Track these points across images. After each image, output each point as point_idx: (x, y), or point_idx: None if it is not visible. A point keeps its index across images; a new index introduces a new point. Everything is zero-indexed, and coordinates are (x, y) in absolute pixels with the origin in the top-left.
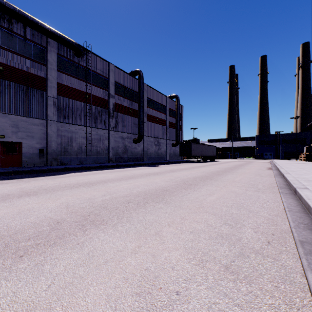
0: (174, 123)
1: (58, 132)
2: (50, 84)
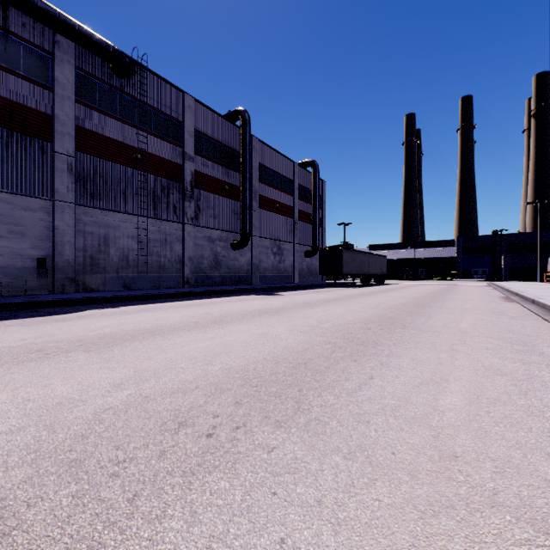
0: (308, 212)
1: (78, 225)
2: (62, 128)
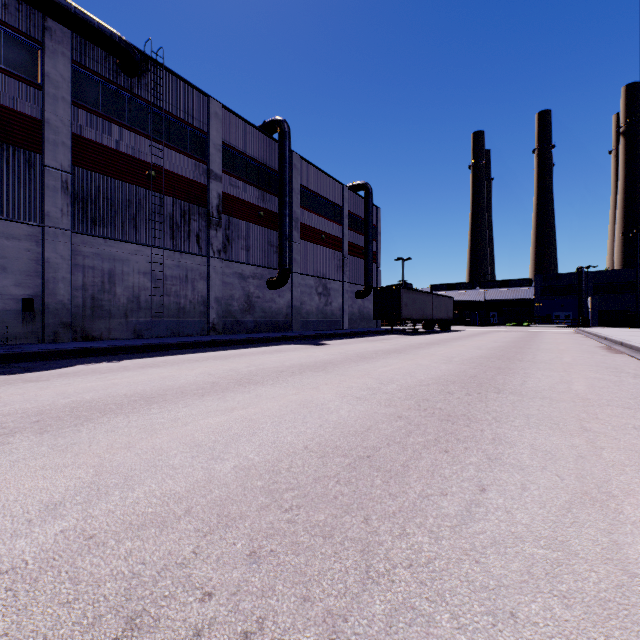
0: (360, 245)
1: (75, 258)
2: (54, 136)
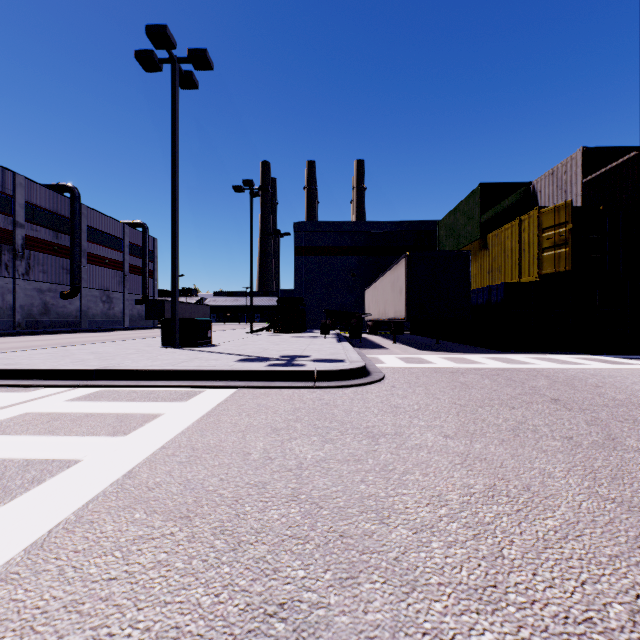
0: (140, 266)
1: None
2: None
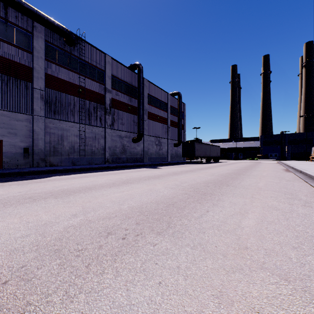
0: (176, 121)
1: (46, 129)
2: (37, 74)
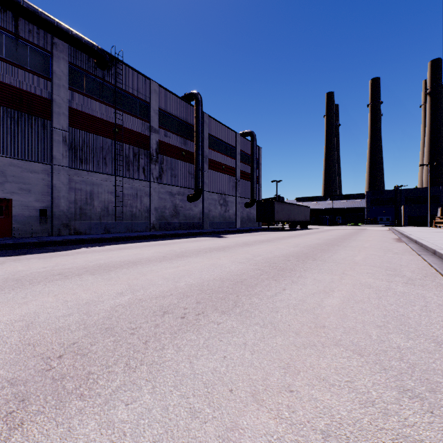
0: (248, 172)
1: (70, 184)
2: (58, 109)
